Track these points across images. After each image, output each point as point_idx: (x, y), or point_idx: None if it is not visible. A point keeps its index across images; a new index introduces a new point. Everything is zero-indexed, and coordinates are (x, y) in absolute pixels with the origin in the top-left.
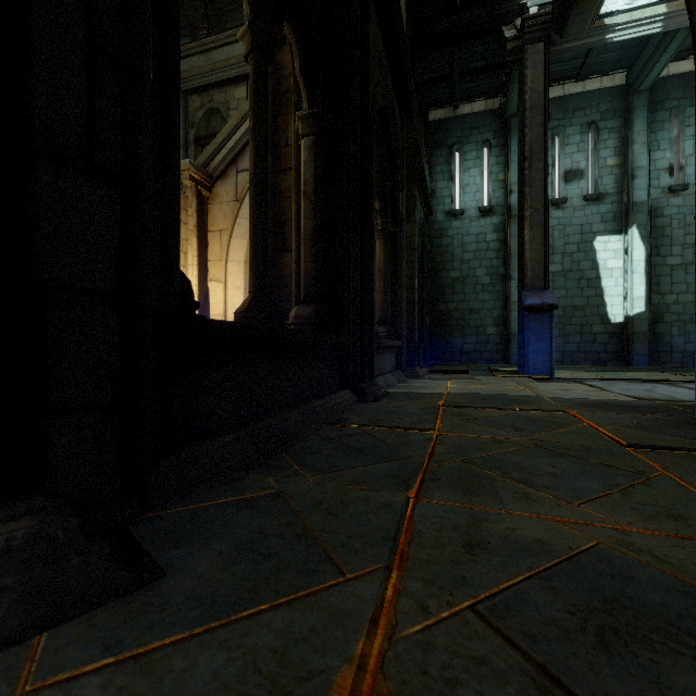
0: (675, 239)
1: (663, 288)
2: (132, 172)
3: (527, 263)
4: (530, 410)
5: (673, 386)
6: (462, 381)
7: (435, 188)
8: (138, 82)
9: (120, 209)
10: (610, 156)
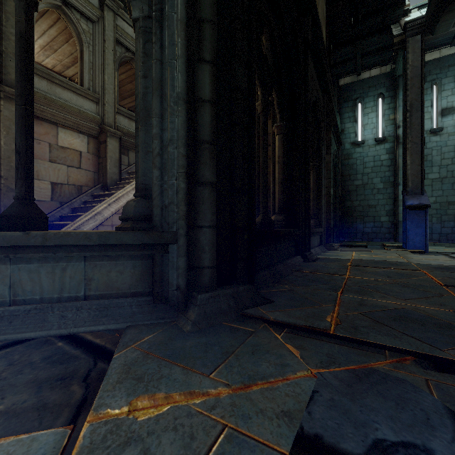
0: None
1: None
2: (251, 190)
3: (409, 178)
4: (399, 269)
5: None
6: (362, 252)
7: (344, 128)
8: (252, 163)
9: (247, 201)
10: None
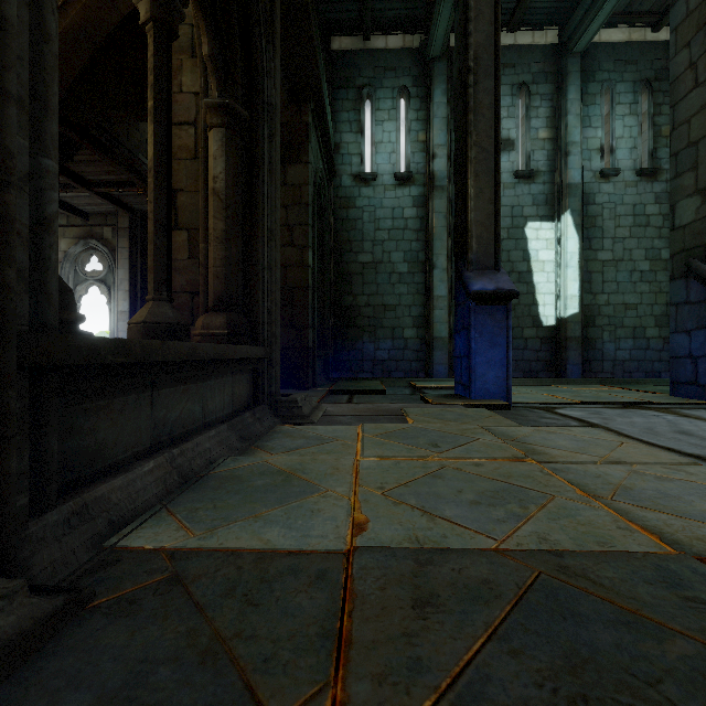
0: (607, 231)
1: (595, 287)
2: None
3: (472, 229)
4: None
5: (688, 417)
6: (386, 430)
7: (340, 142)
8: None
9: None
10: (542, 127)
